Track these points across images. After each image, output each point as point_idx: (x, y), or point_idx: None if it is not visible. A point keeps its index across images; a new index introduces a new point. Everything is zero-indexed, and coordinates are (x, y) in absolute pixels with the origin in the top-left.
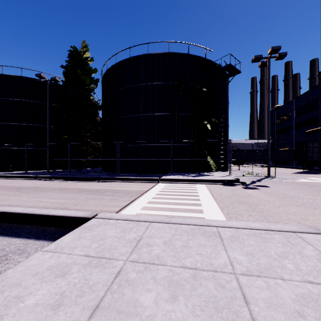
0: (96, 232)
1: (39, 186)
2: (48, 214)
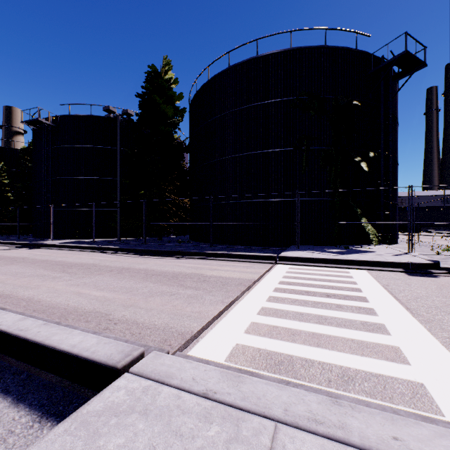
0: None
1: (95, 264)
2: (44, 342)
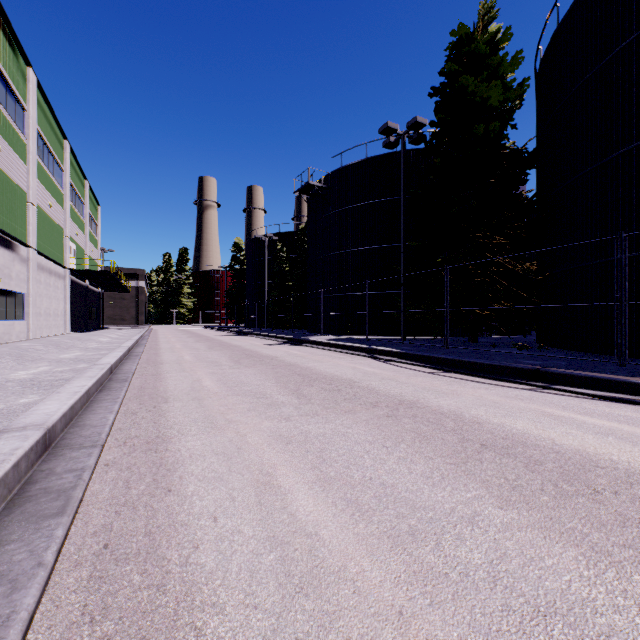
0: None
1: (352, 380)
2: None
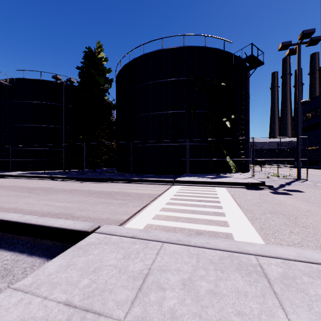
0: (91, 257)
1: (51, 187)
2: (43, 224)
